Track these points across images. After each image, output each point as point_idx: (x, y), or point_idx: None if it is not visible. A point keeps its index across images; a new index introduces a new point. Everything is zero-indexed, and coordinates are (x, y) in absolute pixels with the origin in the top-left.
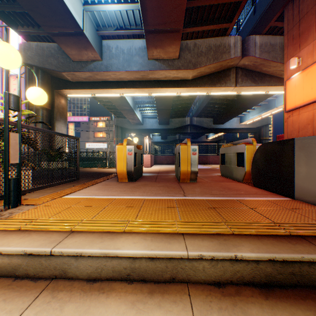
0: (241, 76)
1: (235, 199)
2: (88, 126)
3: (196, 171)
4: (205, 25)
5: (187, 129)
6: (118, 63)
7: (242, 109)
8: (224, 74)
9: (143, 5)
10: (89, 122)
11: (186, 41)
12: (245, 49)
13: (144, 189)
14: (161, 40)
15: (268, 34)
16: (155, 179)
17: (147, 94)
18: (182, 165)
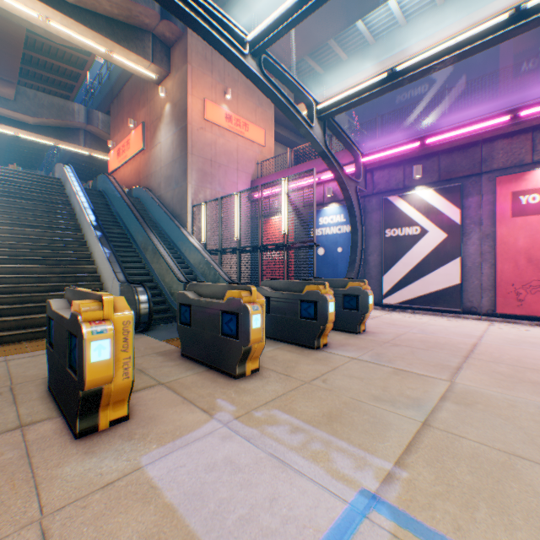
0: (91, 140)
1: None
2: None
3: None
4: (47, 85)
5: None
6: None
7: None
8: (74, 133)
9: None
10: None
11: (26, 88)
12: (91, 119)
13: None
14: None
15: None
16: None
17: None
18: None
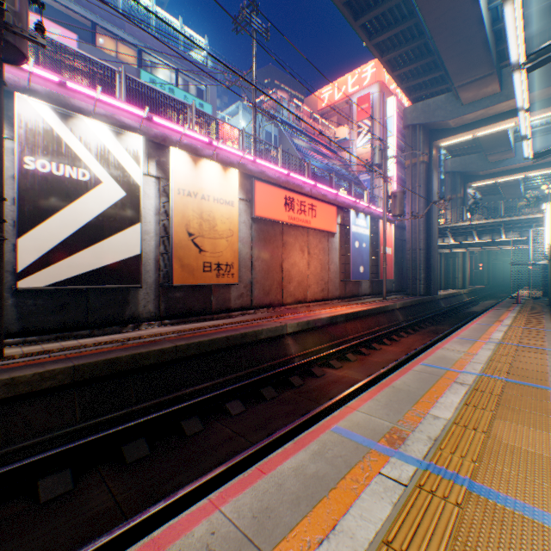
0: None
1: None
2: None
3: None
4: None
5: None
6: None
7: None
8: None
9: None
10: None
11: None
12: None
13: None
14: None
15: None
16: None
17: None
18: None
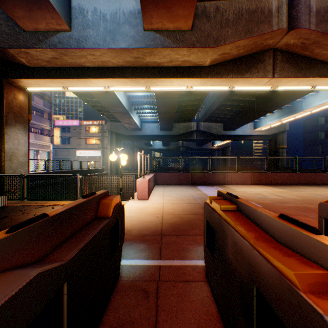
0: (280, 62)
1: None
2: (79, 131)
3: None
4: None
5: (193, 136)
6: (96, 35)
7: (262, 113)
8: (257, 59)
9: None
10: (80, 126)
11: (203, 3)
12: (293, 17)
13: None
14: None
15: None
16: None
17: (144, 88)
18: None
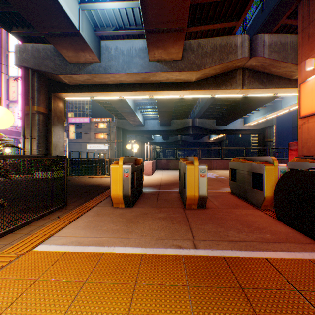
0: (248, 77)
1: (266, 259)
2: (89, 127)
3: (205, 196)
4: (210, 24)
5: (189, 131)
6: (117, 65)
7: (247, 111)
8: (230, 75)
9: (144, 2)
10: (90, 123)
11: (189, 41)
12: (253, 48)
13: (142, 226)
14: (163, 40)
15: (277, 33)
16: (157, 201)
17: (148, 97)
18: (188, 189)
